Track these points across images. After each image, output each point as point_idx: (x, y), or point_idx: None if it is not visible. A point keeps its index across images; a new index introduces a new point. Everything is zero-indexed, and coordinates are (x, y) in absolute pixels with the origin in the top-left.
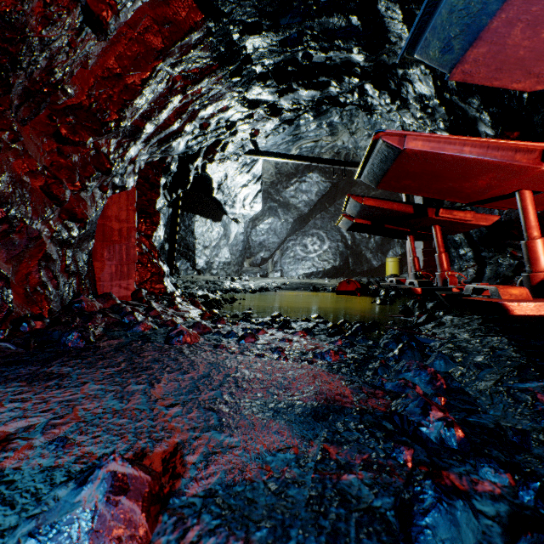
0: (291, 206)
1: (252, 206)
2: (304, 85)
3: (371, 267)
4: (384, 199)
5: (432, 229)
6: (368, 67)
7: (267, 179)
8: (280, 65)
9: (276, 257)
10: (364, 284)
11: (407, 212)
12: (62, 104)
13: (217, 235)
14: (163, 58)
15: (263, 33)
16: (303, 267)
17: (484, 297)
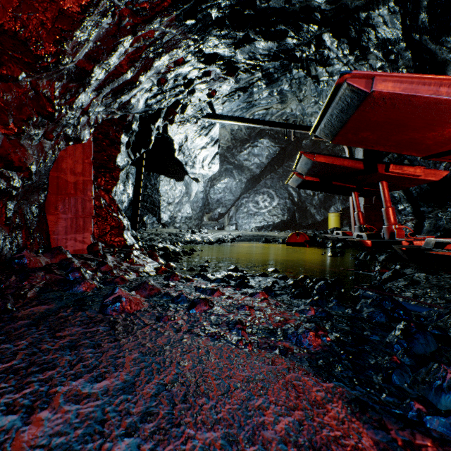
0: (245, 167)
1: (210, 166)
2: (262, 33)
3: (314, 221)
4: (335, 156)
5: (378, 185)
6: (329, 11)
7: (223, 144)
8: (237, 7)
9: (232, 213)
10: (311, 236)
11: (357, 168)
12: None
13: (179, 192)
14: None
15: None
16: (255, 221)
17: None
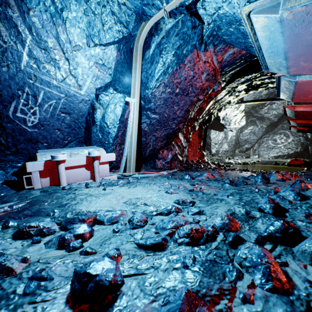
0: (265, 118)
1: (239, 123)
2: (256, 90)
3: None
4: (309, 119)
5: None
6: None
7: (249, 106)
8: (246, 88)
9: (255, 147)
10: (308, 161)
11: None
12: (190, 119)
13: (221, 137)
14: (210, 102)
15: (239, 86)
16: (273, 152)
17: None
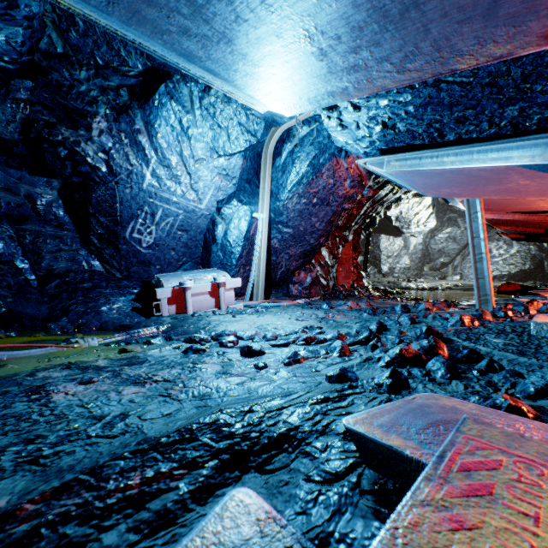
0: None
1: (425, 225)
2: None
3: None
4: None
5: None
6: None
7: None
8: None
9: (456, 262)
10: (530, 286)
11: (539, 233)
12: (337, 228)
13: (397, 247)
14: (366, 204)
15: None
16: None
17: None
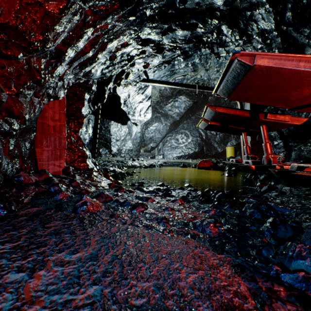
0: (169, 115)
1: (145, 115)
2: (180, 25)
3: (217, 152)
4: (230, 107)
5: (260, 127)
6: (225, 11)
7: (154, 100)
8: (164, 8)
9: (160, 147)
10: (214, 162)
11: (245, 116)
12: None
13: (124, 133)
14: None
15: None
16: (176, 152)
17: (308, 172)
